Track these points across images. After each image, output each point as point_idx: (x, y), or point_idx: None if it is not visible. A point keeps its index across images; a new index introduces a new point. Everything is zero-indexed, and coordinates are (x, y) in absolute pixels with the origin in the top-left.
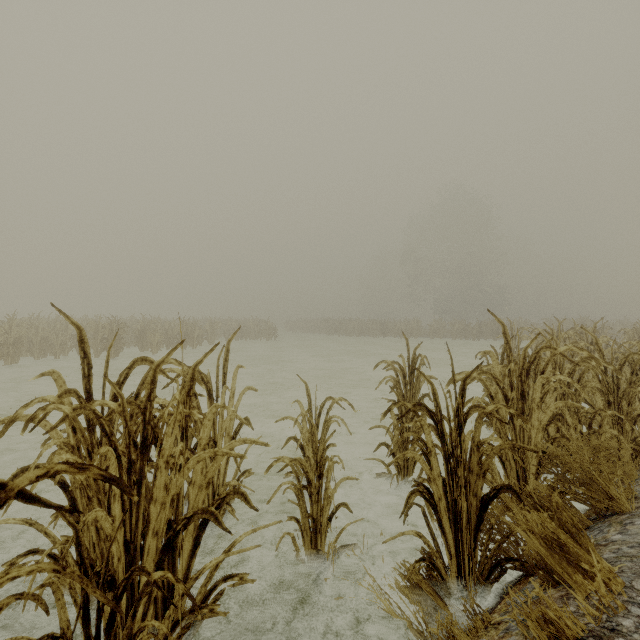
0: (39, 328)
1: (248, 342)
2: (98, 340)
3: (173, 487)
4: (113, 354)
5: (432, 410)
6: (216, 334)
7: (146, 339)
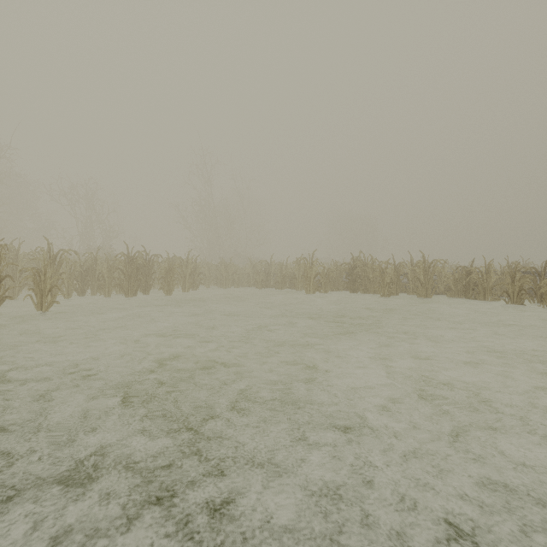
0: None
1: None
2: None
3: None
4: None
5: None
6: None
7: None
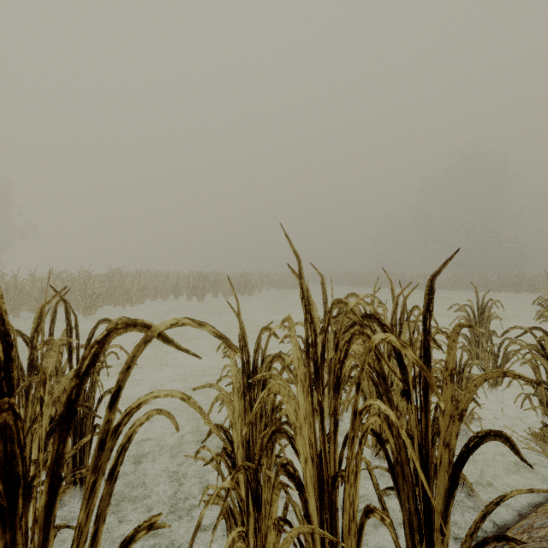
0: (153, 279)
1: (286, 291)
2: (190, 288)
3: (406, 361)
4: (200, 298)
5: (498, 344)
6: (263, 285)
7: (217, 288)
